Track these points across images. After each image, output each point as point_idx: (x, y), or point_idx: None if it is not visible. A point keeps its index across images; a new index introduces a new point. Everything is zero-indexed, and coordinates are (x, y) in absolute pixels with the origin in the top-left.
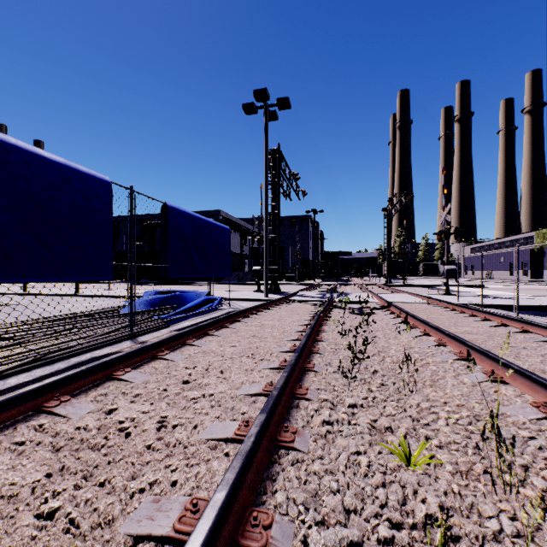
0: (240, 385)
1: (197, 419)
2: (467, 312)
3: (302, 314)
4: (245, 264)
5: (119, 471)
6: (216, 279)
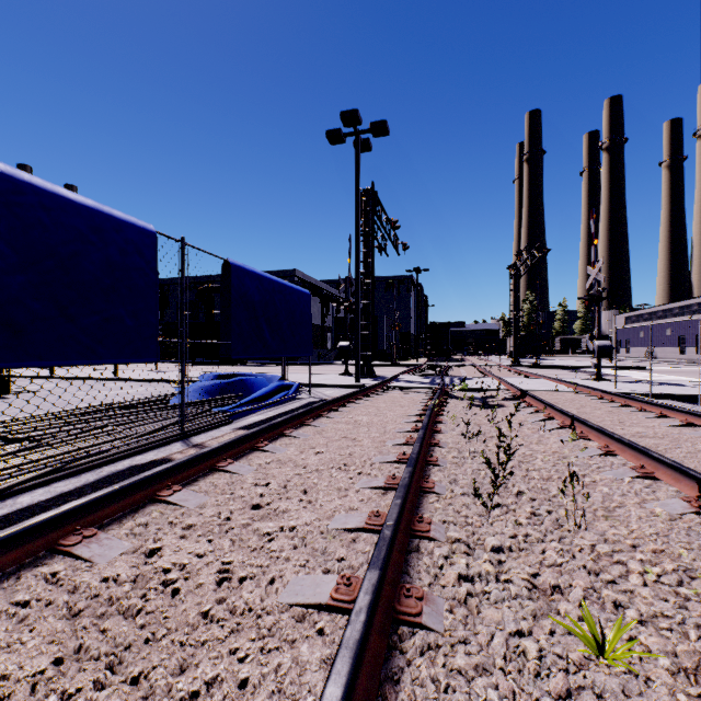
0: (332, 514)
1: (273, 568)
2: (634, 405)
3: (407, 406)
4: (328, 339)
5: (161, 658)
6: (291, 359)
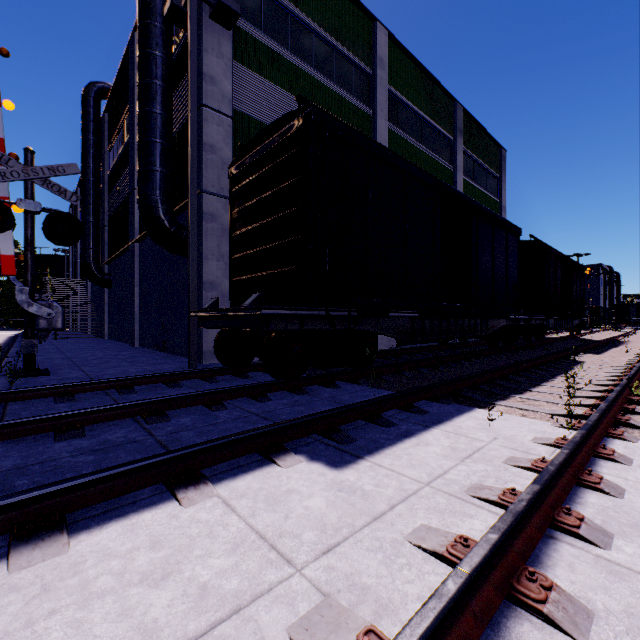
0: None
1: None
2: None
3: None
4: None
5: None
6: None
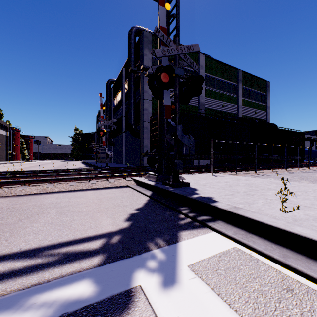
0: None
1: None
2: None
3: None
4: None
5: None
6: None
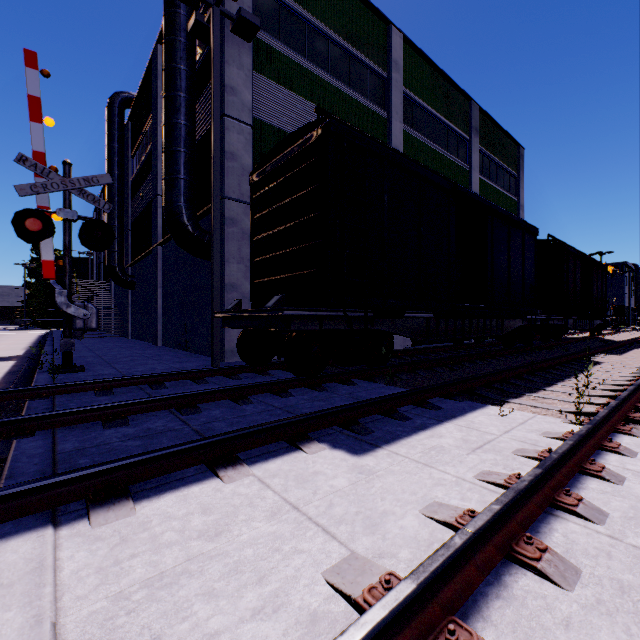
0: None
1: None
2: None
3: None
4: None
5: None
6: None
